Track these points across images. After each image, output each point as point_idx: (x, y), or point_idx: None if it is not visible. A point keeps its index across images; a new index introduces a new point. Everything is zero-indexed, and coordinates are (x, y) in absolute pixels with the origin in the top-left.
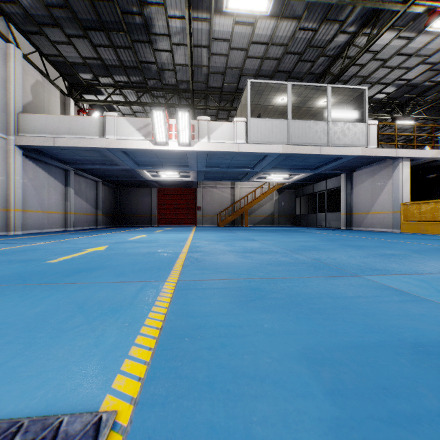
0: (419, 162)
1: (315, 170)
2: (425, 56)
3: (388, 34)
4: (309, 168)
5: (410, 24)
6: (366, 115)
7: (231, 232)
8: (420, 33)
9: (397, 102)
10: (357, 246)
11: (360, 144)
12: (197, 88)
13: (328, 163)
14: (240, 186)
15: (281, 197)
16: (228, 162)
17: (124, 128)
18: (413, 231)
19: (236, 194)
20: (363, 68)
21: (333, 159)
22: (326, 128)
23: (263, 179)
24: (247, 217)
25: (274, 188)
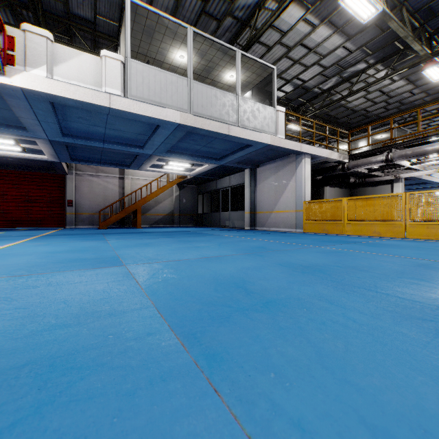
0: (315, 162)
1: (220, 161)
2: (322, 56)
3: (297, 11)
4: (213, 157)
5: (318, 5)
6: (275, 99)
7: (99, 239)
8: (323, 22)
9: (292, 105)
10: (314, 270)
11: (270, 130)
12: (50, 9)
13: (235, 152)
14: (132, 177)
15: (182, 193)
16: (101, 132)
17: None
18: (315, 231)
19: (127, 186)
20: (269, 51)
21: (240, 146)
22: (236, 104)
23: (160, 168)
24: (140, 216)
25: (174, 182)
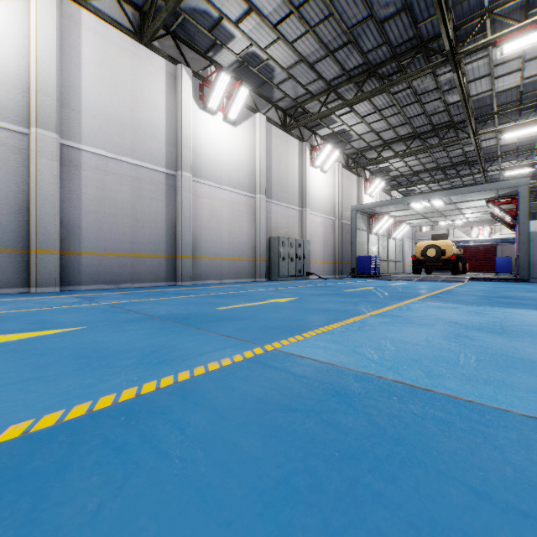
0: None
1: None
2: None
3: None
4: None
5: None
6: None
7: None
8: None
9: None
10: None
11: None
12: None
13: None
14: None
15: None
16: None
17: (457, 233)
18: None
19: None
20: None
21: None
22: None
23: None
24: None
25: None
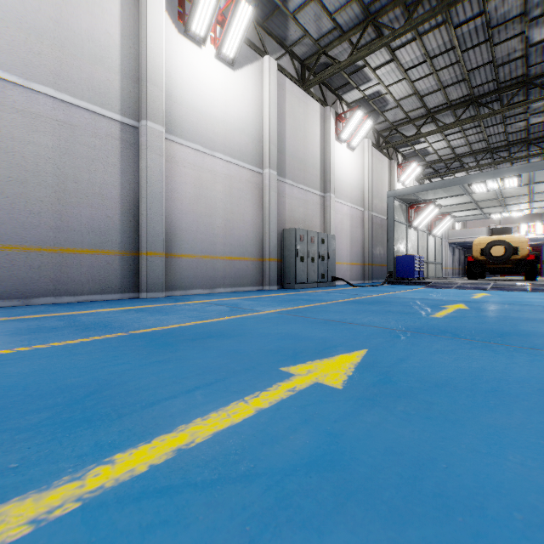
0: None
1: None
2: None
3: None
4: None
5: None
6: None
7: None
8: None
9: None
10: None
11: None
12: None
13: None
14: None
15: None
16: None
17: None
18: None
19: None
20: None
21: None
22: None
23: None
24: None
25: None
